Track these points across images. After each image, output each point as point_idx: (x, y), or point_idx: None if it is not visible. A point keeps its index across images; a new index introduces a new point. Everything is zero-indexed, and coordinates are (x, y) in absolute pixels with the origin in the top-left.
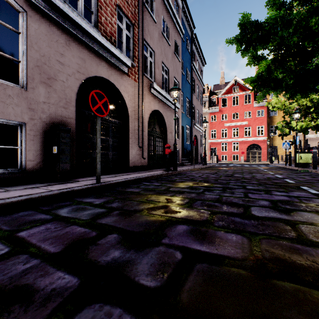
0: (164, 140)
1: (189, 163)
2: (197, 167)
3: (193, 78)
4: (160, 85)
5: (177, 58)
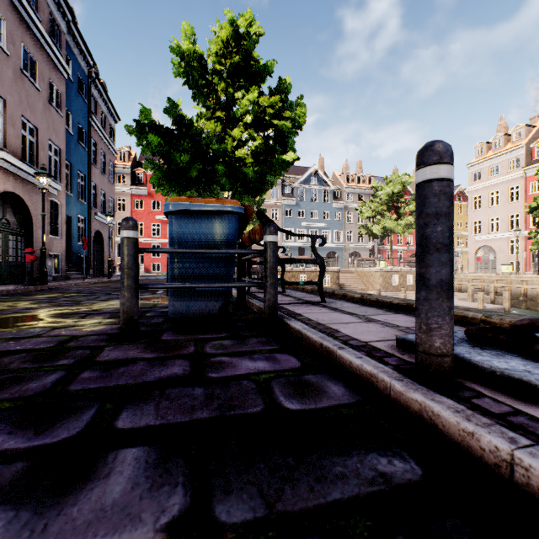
0: (27, 239)
1: (82, 275)
2: (91, 280)
3: (94, 139)
4: (19, 153)
5: (56, 110)
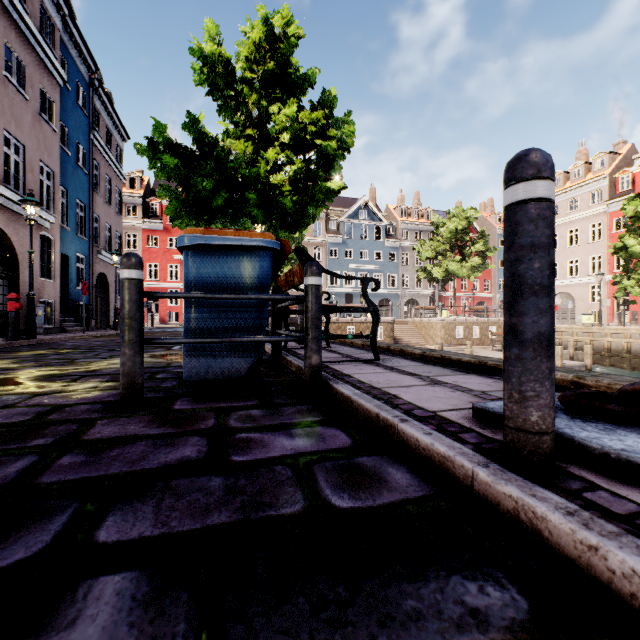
0: (11, 282)
1: (81, 327)
2: (92, 333)
3: (97, 161)
4: (0, 175)
5: (48, 124)
